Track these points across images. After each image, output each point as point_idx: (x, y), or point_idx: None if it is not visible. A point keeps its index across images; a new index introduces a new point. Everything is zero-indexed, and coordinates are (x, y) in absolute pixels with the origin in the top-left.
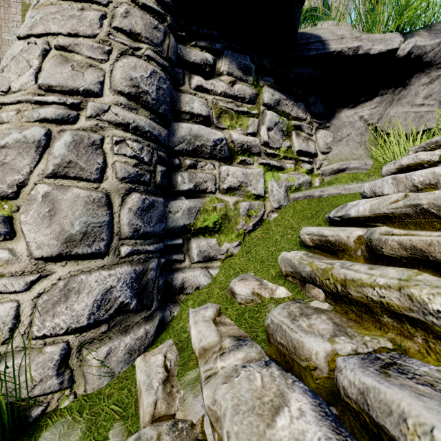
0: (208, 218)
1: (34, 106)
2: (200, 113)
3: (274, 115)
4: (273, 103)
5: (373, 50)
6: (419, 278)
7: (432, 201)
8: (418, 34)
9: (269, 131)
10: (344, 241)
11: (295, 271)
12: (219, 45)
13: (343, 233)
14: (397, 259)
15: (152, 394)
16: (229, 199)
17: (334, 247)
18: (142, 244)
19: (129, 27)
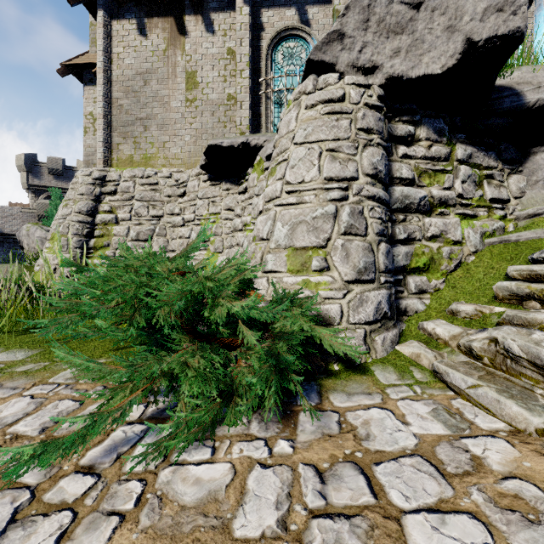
0: (419, 260)
1: (323, 191)
2: (407, 177)
3: (467, 169)
4: (465, 158)
5: None
6: None
7: None
8: None
9: (463, 183)
10: None
11: (513, 293)
12: (419, 116)
13: None
14: None
15: (430, 353)
16: (432, 245)
17: (543, 278)
18: (388, 276)
19: (366, 125)
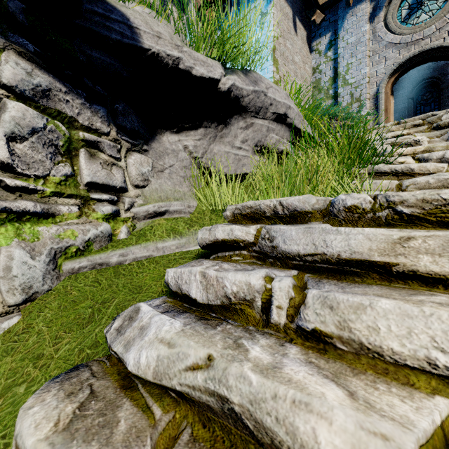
0: None
1: None
2: None
3: (31, 113)
4: (30, 90)
5: (195, 70)
6: None
7: (247, 404)
8: (237, 73)
9: (16, 141)
10: None
11: None
12: None
13: None
14: None
15: None
16: None
17: None
18: None
19: None
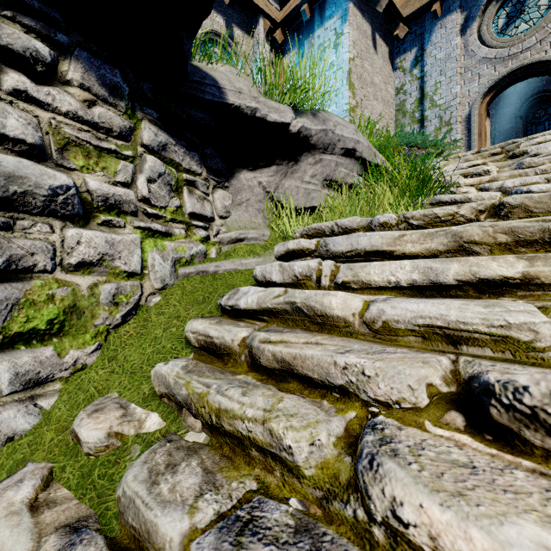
0: (37, 314)
1: None
2: (21, 137)
3: (158, 163)
4: (156, 146)
5: (269, 117)
6: (280, 407)
7: (304, 301)
8: (306, 115)
9: (151, 183)
10: (229, 345)
11: (171, 393)
12: (64, 36)
13: (228, 336)
14: (272, 370)
15: None
16: (80, 280)
17: (220, 351)
18: None
19: None
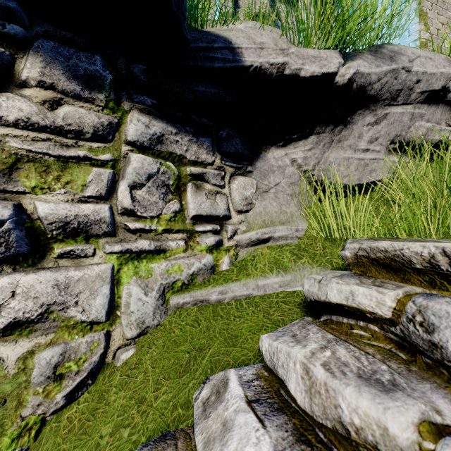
0: None
1: None
2: None
3: (148, 161)
4: (147, 140)
5: (304, 71)
6: None
7: None
8: (362, 56)
9: (137, 189)
10: None
11: None
12: (16, 26)
13: None
14: None
15: None
16: (7, 351)
17: None
18: None
19: None
